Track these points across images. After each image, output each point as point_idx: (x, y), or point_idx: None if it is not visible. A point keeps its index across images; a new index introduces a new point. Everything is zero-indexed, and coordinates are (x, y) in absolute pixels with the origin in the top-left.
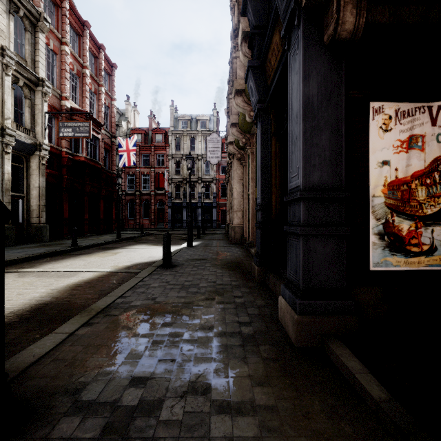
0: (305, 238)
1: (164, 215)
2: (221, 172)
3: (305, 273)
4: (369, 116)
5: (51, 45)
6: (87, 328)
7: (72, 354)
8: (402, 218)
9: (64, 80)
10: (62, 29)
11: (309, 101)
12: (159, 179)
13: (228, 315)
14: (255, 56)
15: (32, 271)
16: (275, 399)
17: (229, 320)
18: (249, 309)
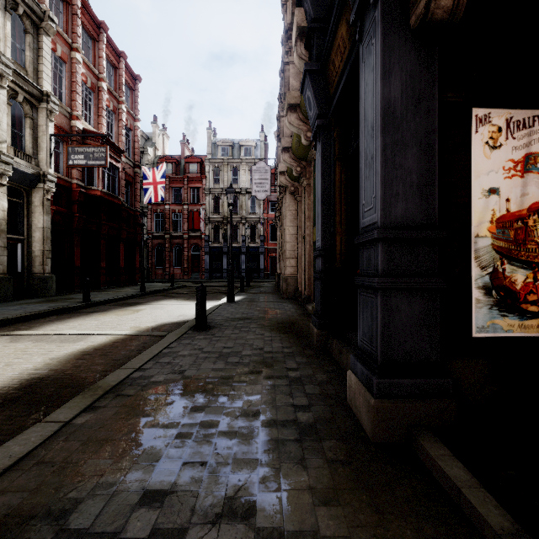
0: (385, 294)
1: (200, 263)
2: (270, 210)
3: (385, 341)
4: (471, 128)
5: (58, 52)
6: (89, 414)
7: (64, 454)
8: (515, 265)
9: (75, 96)
10: (72, 31)
11: (390, 107)
12: (194, 219)
13: (279, 396)
14: (313, 57)
15: (29, 334)
16: (348, 526)
17: (281, 403)
18: (307, 387)
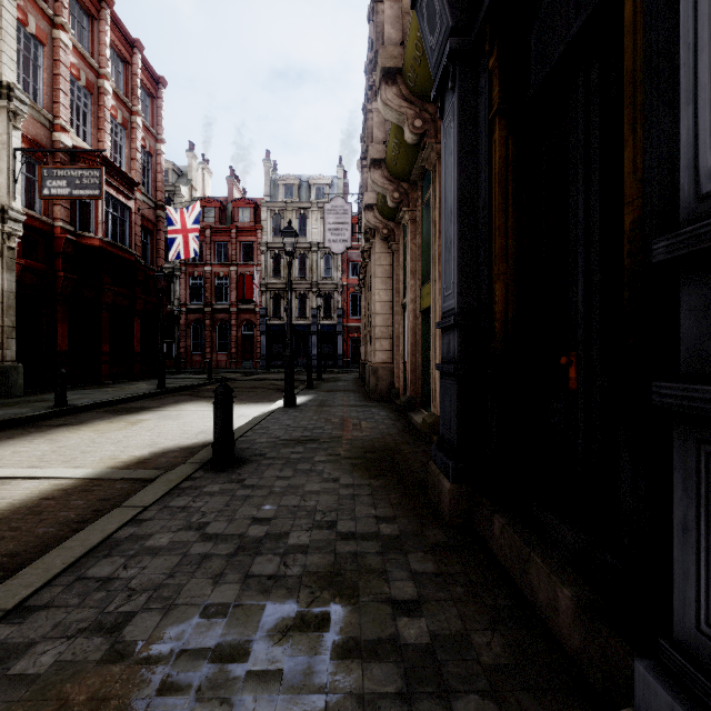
0: None
1: (253, 346)
2: (351, 274)
3: None
4: None
5: (31, 26)
6: None
7: None
8: None
9: (59, 95)
10: None
11: None
12: (245, 285)
13: None
14: None
15: None
16: None
17: None
18: (463, 709)
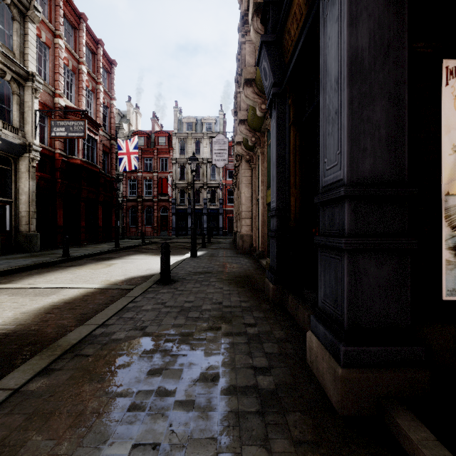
0: (352, 255)
1: (167, 222)
2: (228, 177)
3: (352, 305)
4: (441, 81)
5: (43, 38)
6: (42, 379)
7: (3, 433)
8: None
9: (58, 76)
10: (55, 20)
11: (357, 56)
12: (162, 184)
13: (238, 356)
14: (269, 30)
15: (7, 287)
16: None
17: (240, 364)
18: (266, 345)
